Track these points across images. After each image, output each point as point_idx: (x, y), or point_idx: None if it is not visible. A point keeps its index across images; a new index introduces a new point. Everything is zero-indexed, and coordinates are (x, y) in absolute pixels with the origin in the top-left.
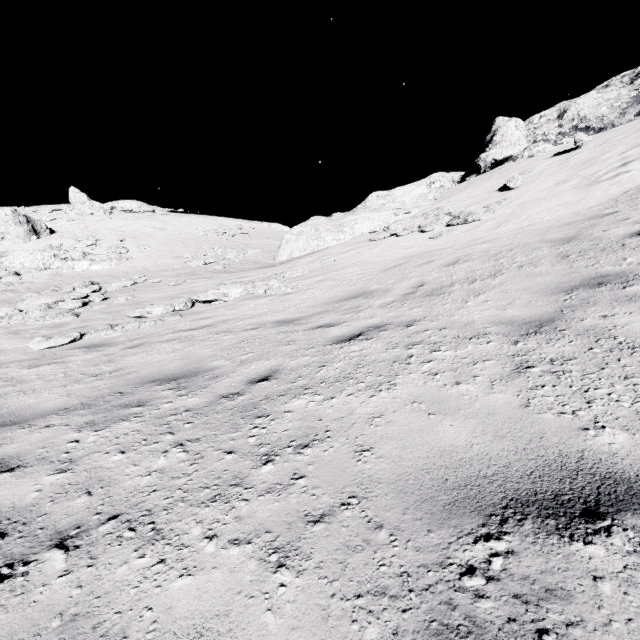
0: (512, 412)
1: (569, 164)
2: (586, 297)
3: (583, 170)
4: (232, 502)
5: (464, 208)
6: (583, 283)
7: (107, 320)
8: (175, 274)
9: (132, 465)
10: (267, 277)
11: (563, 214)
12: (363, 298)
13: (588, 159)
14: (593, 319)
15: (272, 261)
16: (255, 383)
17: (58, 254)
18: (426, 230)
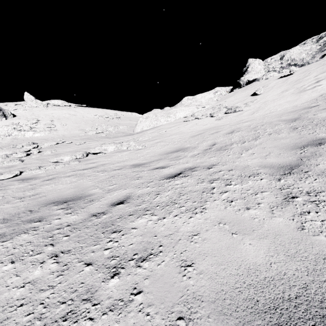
0: (293, 234)
1: (288, 82)
2: (313, 151)
3: (295, 85)
4: (79, 321)
5: (233, 104)
6: (309, 143)
7: (38, 164)
8: (80, 138)
9: (14, 275)
10: (129, 140)
11: (288, 107)
12: (181, 151)
13: (297, 79)
14: (324, 165)
15: (132, 132)
16: (115, 205)
17: (16, 127)
18: (214, 116)
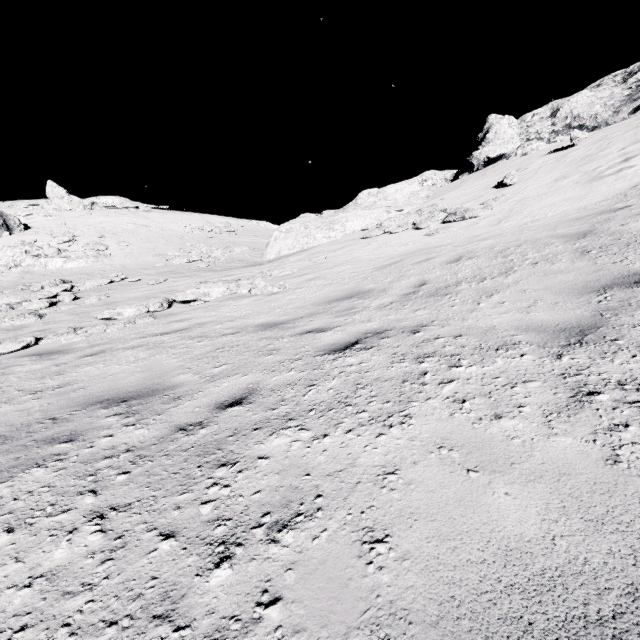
0: (597, 472)
1: (566, 161)
2: (625, 298)
3: (582, 166)
4: None
5: (460, 205)
6: (616, 281)
7: (72, 322)
8: (156, 272)
9: (12, 560)
10: (253, 275)
11: (568, 209)
12: (357, 298)
13: (586, 155)
14: None
15: (260, 259)
16: (224, 408)
17: (30, 250)
18: (421, 227)
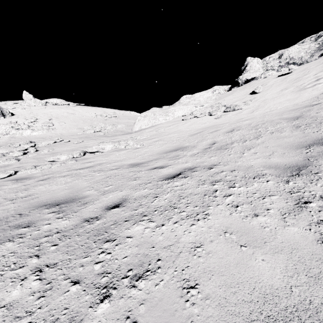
0: (313, 247)
1: (287, 80)
2: (320, 150)
3: (295, 83)
4: None
5: (232, 103)
6: (315, 142)
7: (34, 163)
8: (78, 137)
9: None
10: (127, 139)
11: (288, 105)
12: (180, 151)
13: (297, 78)
14: None
15: (130, 131)
16: (109, 209)
17: (14, 126)
18: (213, 114)
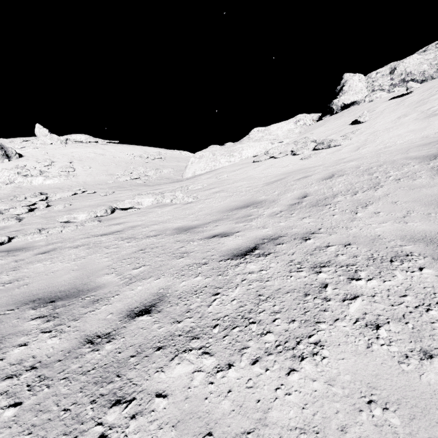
0: None
1: (405, 104)
2: None
3: (418, 107)
4: None
5: (325, 137)
6: None
7: (41, 224)
8: (107, 187)
9: None
10: (174, 189)
11: (413, 138)
12: (253, 207)
13: (420, 100)
14: None
15: (180, 177)
16: (133, 317)
17: (21, 172)
18: (297, 153)
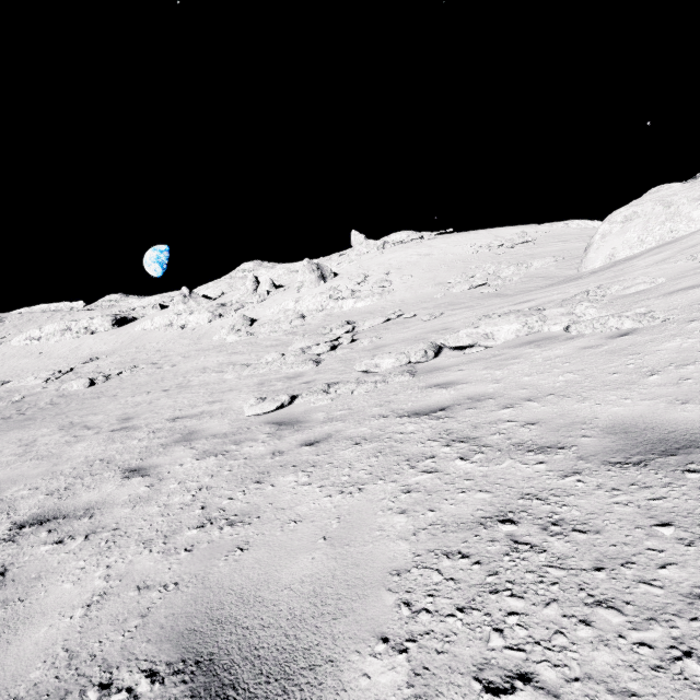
0: None
1: None
2: None
3: None
4: None
5: None
6: None
7: (335, 373)
8: (433, 305)
9: None
10: (568, 298)
11: None
12: None
13: None
14: None
15: (574, 272)
16: None
17: (332, 295)
18: None
